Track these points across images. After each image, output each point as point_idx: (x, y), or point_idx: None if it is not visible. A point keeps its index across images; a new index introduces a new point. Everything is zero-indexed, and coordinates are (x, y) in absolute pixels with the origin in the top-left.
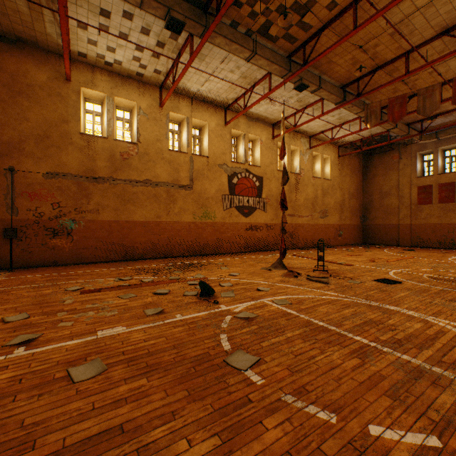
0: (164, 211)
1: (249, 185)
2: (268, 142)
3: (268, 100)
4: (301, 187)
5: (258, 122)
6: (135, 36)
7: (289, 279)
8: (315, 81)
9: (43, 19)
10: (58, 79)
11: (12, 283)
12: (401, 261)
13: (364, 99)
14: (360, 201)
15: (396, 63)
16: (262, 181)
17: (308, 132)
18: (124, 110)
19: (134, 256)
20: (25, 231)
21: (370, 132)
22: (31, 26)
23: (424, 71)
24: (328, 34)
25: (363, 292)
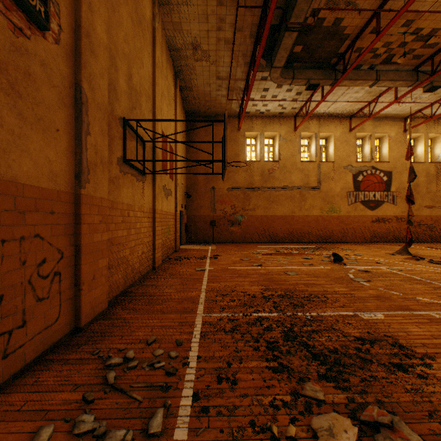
0: (297, 208)
1: (374, 181)
2: (398, 136)
3: None
4: None
5: (385, 120)
6: (282, 95)
7: (409, 261)
8: None
9: (231, 103)
10: (233, 131)
11: (223, 249)
12: None
13: None
14: None
15: None
16: (390, 175)
17: None
18: (268, 138)
19: (276, 240)
20: (218, 222)
21: None
22: (224, 107)
23: None
24: None
25: None
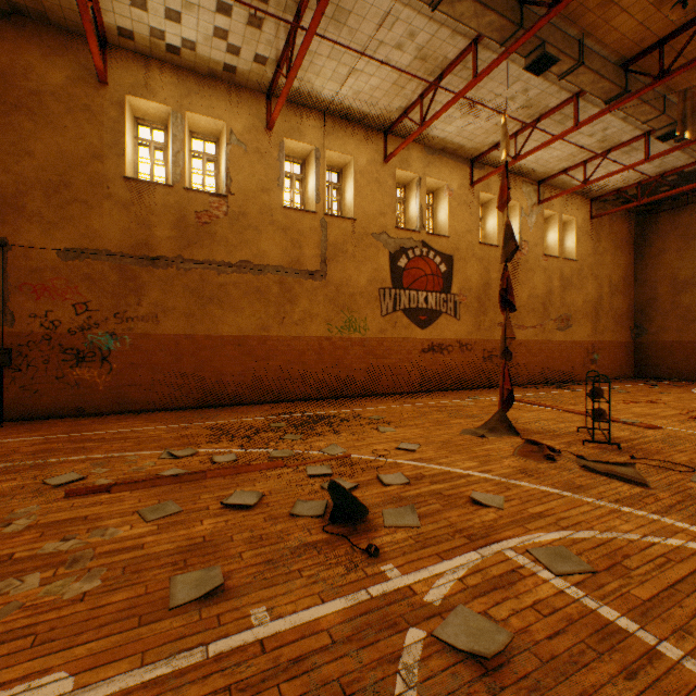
0: (274, 319)
1: (427, 271)
2: (463, 192)
3: (466, 107)
4: (522, 274)
5: (444, 156)
6: None
7: (538, 466)
8: (571, 50)
9: None
10: (84, 81)
11: None
12: None
13: (664, 91)
14: (630, 299)
15: None
16: (452, 263)
17: (536, 172)
18: (204, 138)
19: (220, 400)
20: (26, 353)
21: (659, 166)
22: None
23: None
24: None
25: None
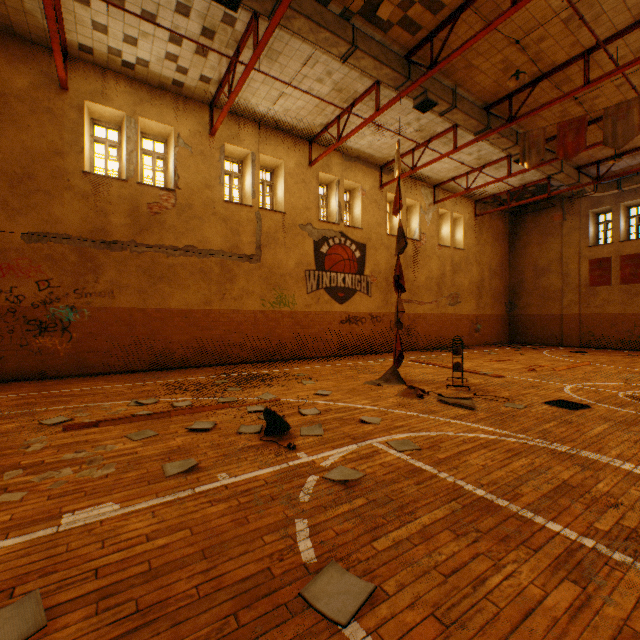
0: (216, 295)
1: (345, 256)
2: (374, 192)
3: (374, 127)
4: (421, 260)
5: (358, 162)
6: (168, 18)
7: (411, 401)
8: (447, 96)
9: None
10: (47, 86)
11: None
12: (574, 369)
13: (517, 128)
14: (505, 281)
15: (569, 69)
16: (365, 250)
17: (431, 178)
18: (154, 139)
19: (169, 364)
20: None
21: (522, 179)
22: None
23: (609, 83)
24: (469, 19)
25: (535, 425)
